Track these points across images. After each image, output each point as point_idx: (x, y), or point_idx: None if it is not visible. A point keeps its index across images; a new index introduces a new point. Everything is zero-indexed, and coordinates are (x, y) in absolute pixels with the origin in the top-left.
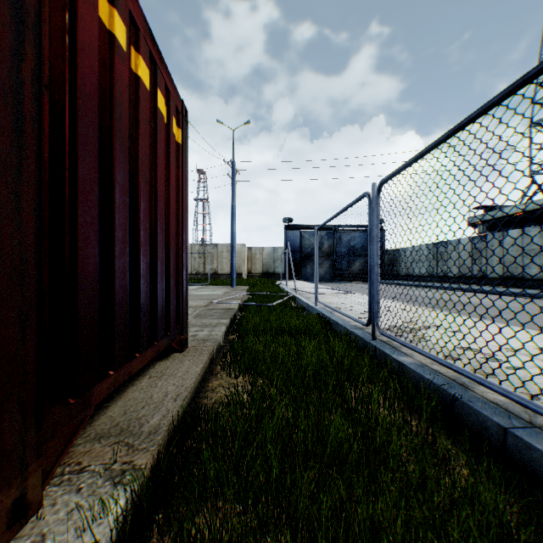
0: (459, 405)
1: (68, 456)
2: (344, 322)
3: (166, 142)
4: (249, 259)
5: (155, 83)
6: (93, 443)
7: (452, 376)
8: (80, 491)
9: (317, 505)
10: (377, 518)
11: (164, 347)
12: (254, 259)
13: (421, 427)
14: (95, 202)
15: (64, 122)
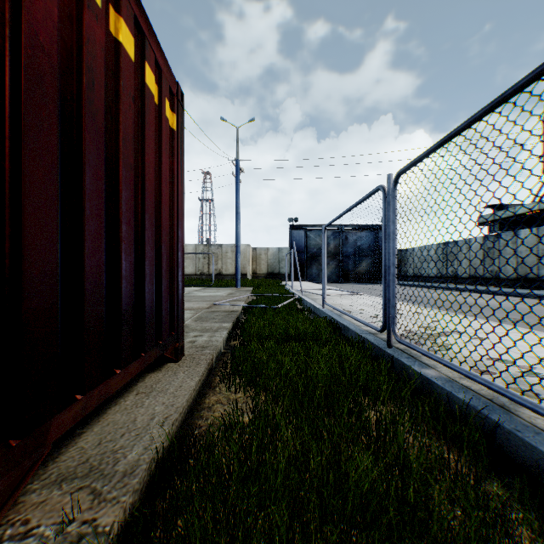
0: (503, 434)
1: (15, 510)
2: (354, 327)
3: (158, 126)
4: (253, 259)
5: (143, 56)
6: (52, 488)
7: (488, 394)
8: None
9: None
10: None
11: (154, 358)
12: (258, 259)
13: (461, 464)
14: (53, 185)
15: (3, 76)
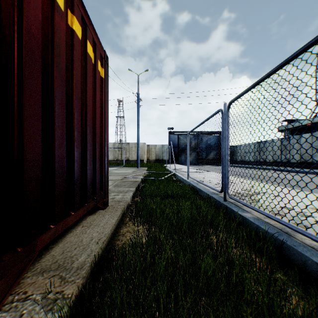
0: (286, 247)
1: (19, 287)
2: (205, 190)
3: (94, 75)
4: (147, 151)
5: (86, 36)
6: (38, 276)
7: (279, 226)
8: (21, 317)
9: None
10: None
11: (92, 207)
12: (150, 151)
13: (262, 263)
14: (39, 110)
15: (14, 52)
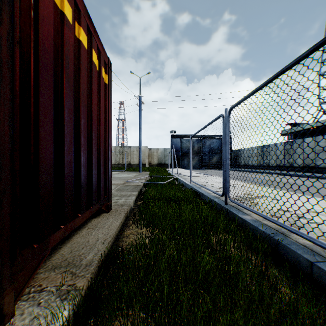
0: (281, 246)
1: (33, 281)
2: (207, 194)
3: (98, 82)
4: (149, 155)
5: (91, 45)
6: (50, 272)
7: (276, 228)
8: (39, 305)
9: (193, 315)
10: (232, 324)
11: (96, 209)
12: (152, 155)
13: (258, 261)
14: (51, 118)
15: (30, 66)
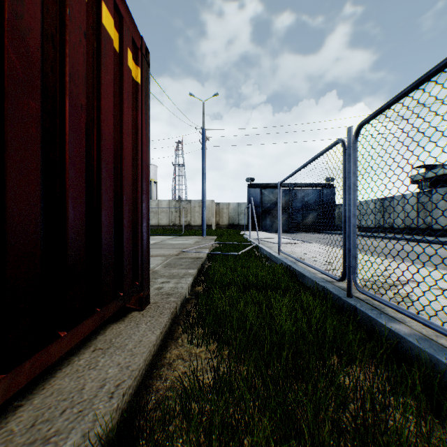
0: None
1: None
2: (310, 274)
3: (119, 74)
4: (217, 213)
5: None
6: None
7: None
8: None
9: None
10: None
11: (113, 311)
12: (221, 213)
13: None
14: None
15: None
